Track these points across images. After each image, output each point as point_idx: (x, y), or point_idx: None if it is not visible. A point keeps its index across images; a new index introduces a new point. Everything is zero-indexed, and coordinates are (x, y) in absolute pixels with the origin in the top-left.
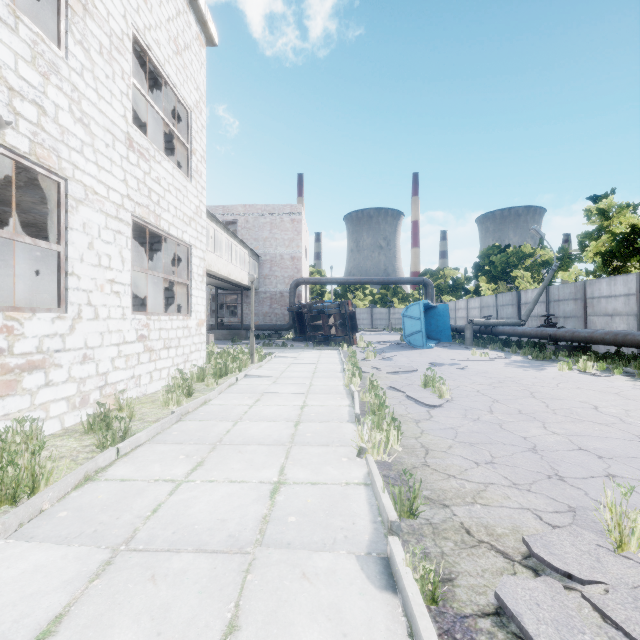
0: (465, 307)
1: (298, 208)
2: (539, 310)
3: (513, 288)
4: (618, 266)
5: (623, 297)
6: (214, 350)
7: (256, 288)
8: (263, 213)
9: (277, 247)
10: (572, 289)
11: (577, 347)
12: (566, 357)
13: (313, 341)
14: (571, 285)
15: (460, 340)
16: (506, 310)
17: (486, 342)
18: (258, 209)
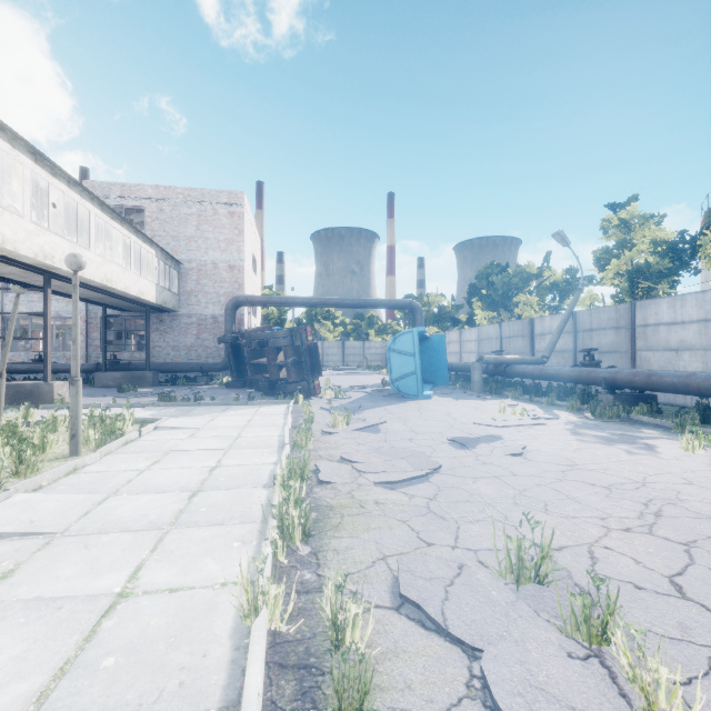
0: (458, 340)
1: (240, 197)
2: (562, 343)
3: (514, 317)
4: (644, 289)
5: (697, 324)
6: (33, 416)
7: (174, 309)
8: (186, 200)
9: (208, 251)
10: (612, 314)
11: (642, 396)
12: (644, 415)
13: (255, 388)
14: (611, 309)
15: (461, 383)
16: (514, 343)
17: (496, 386)
18: (178, 193)
